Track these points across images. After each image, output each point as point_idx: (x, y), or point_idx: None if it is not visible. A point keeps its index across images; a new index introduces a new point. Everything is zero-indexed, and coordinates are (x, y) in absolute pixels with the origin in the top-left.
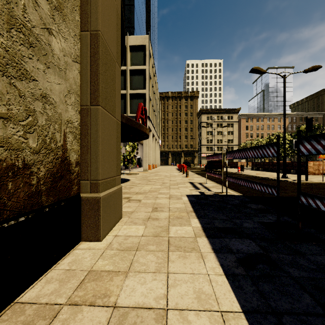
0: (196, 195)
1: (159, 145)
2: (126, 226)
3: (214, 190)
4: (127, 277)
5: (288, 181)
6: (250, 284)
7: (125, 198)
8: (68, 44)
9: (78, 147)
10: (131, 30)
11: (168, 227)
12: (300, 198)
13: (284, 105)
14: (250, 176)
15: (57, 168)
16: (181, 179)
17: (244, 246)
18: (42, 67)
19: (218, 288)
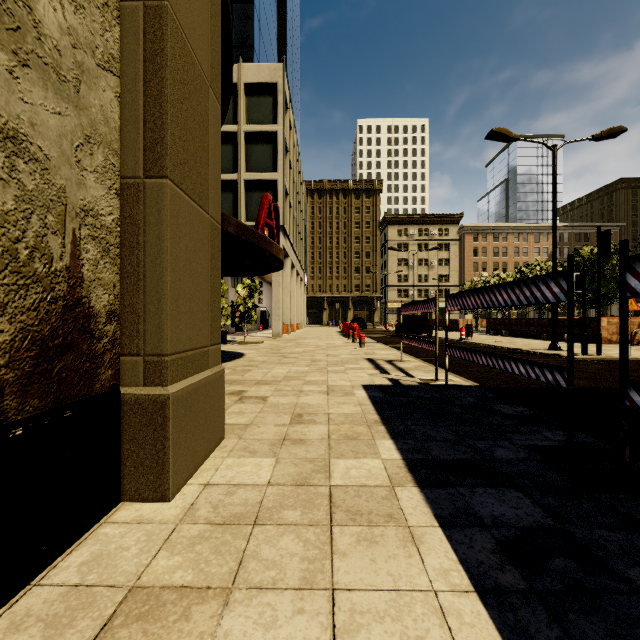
0: (384, 387)
1: (304, 285)
2: (233, 459)
3: (419, 374)
4: (227, 606)
5: (562, 356)
6: (544, 620)
7: (233, 393)
8: (85, 21)
9: (116, 276)
10: (248, 53)
11: (329, 462)
12: (627, 395)
13: (553, 205)
14: (486, 347)
15: (53, 326)
16: (350, 353)
17: (506, 508)
18: (4, 60)
19: (465, 636)
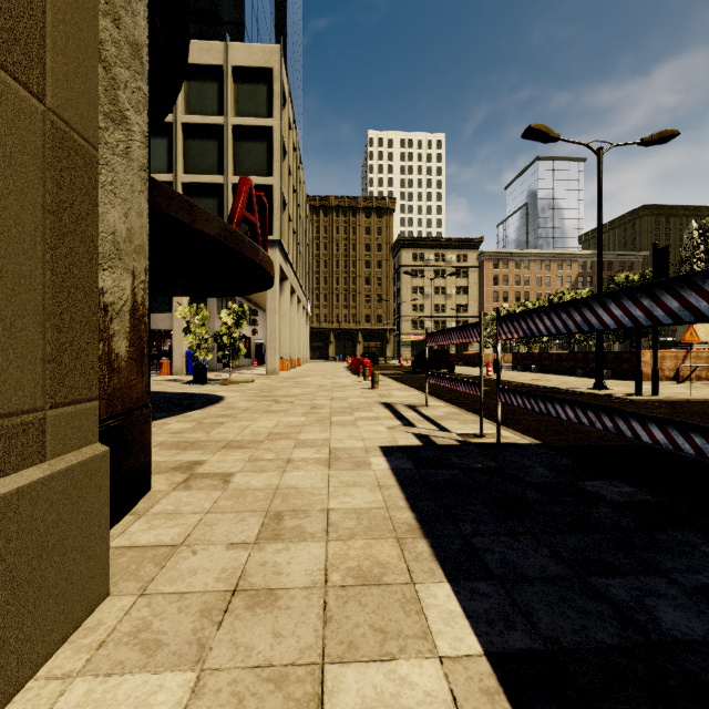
0: (412, 449)
1: (306, 314)
2: (88, 684)
3: (455, 427)
4: None
5: (614, 397)
6: None
7: (180, 467)
8: None
9: None
10: (238, 32)
11: (321, 680)
12: None
13: (598, 218)
14: (521, 386)
15: None
16: (360, 395)
17: None
18: None
19: None
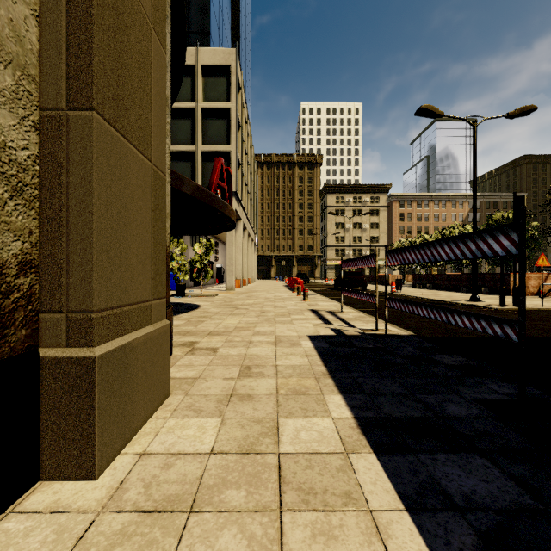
0: (328, 337)
1: (254, 245)
2: (175, 420)
3: (360, 325)
4: None
5: (483, 307)
6: None
7: (185, 344)
8: None
9: (33, 221)
10: (205, 39)
11: (277, 422)
12: None
13: (473, 173)
14: (415, 299)
15: None
16: (295, 304)
17: (475, 481)
18: None
19: None
